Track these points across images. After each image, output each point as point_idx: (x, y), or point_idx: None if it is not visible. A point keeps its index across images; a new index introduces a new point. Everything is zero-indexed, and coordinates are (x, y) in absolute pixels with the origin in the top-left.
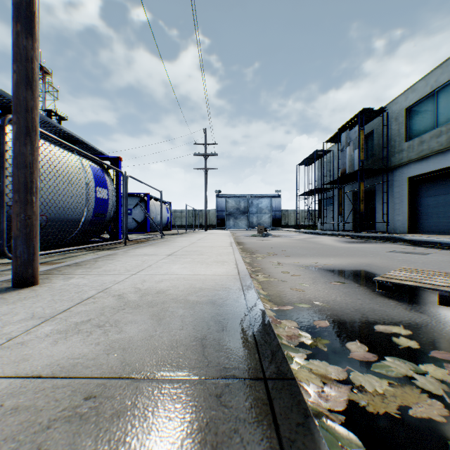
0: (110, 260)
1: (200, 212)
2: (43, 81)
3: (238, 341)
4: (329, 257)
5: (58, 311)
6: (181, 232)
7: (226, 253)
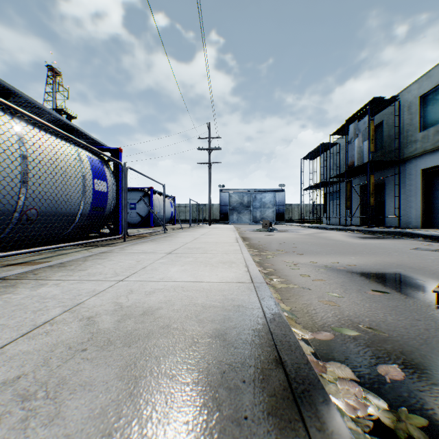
0: (101, 259)
1: (203, 207)
2: (54, 82)
3: None
4: (348, 256)
5: None
6: (184, 226)
7: (233, 251)
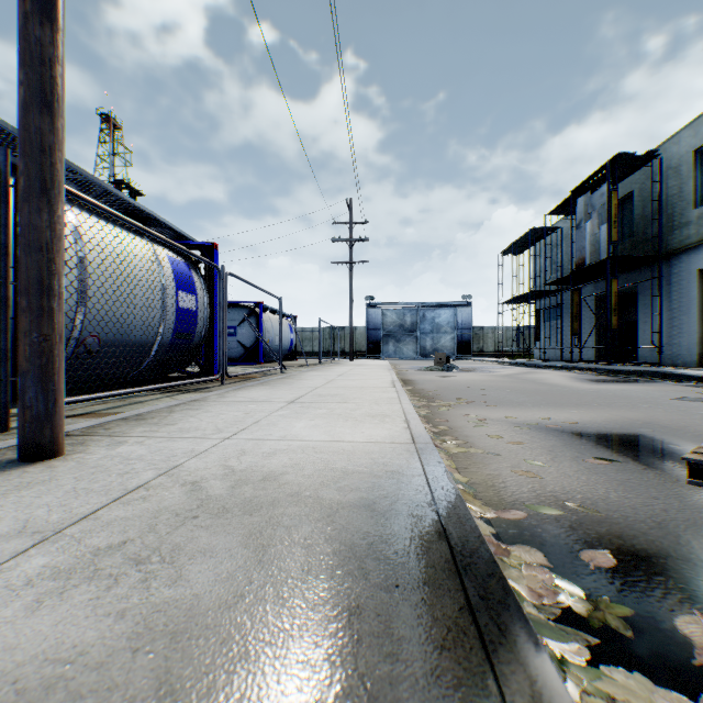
0: (194, 410)
1: (341, 332)
2: (111, 139)
3: (436, 625)
4: (567, 408)
5: (73, 516)
6: (311, 363)
7: (387, 400)
